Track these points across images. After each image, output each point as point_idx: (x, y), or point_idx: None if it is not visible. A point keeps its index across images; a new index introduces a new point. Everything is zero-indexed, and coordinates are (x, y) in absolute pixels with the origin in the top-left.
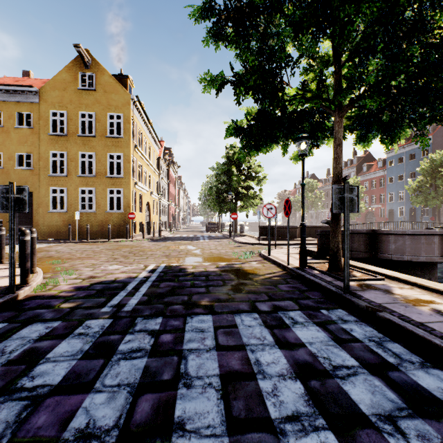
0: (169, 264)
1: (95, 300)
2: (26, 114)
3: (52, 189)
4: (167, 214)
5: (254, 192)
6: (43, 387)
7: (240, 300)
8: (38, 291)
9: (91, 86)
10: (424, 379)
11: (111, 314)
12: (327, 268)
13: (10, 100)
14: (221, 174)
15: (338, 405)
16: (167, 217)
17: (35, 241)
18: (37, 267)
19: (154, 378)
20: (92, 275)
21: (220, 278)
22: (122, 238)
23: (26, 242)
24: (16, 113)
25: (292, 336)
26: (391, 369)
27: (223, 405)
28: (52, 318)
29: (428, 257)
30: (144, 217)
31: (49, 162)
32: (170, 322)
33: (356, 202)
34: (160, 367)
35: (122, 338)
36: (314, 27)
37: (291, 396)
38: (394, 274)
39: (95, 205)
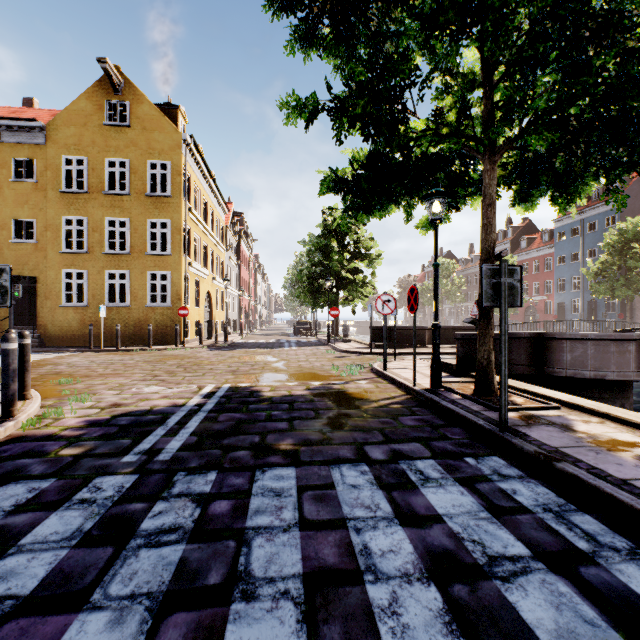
0: (236, 385)
1: (116, 443)
2: (28, 162)
3: (65, 272)
4: (238, 309)
5: (364, 278)
6: (4, 600)
7: (340, 442)
8: (29, 427)
9: (123, 121)
10: (639, 581)
11: (137, 466)
12: (472, 391)
13: (2, 141)
14: (316, 250)
15: (500, 632)
16: (237, 314)
17: (29, 351)
18: (34, 390)
19: (193, 583)
20: (116, 402)
21: (311, 406)
22: (169, 345)
23: (11, 352)
24: (12, 159)
25: (421, 503)
26: (583, 561)
27: (305, 635)
28: (42, 474)
29: (620, 373)
30: (202, 314)
31: (61, 232)
32: (229, 480)
33: (519, 291)
34: (205, 560)
35: (148, 509)
36: (454, 23)
37: (420, 616)
38: (574, 400)
39: (130, 296)
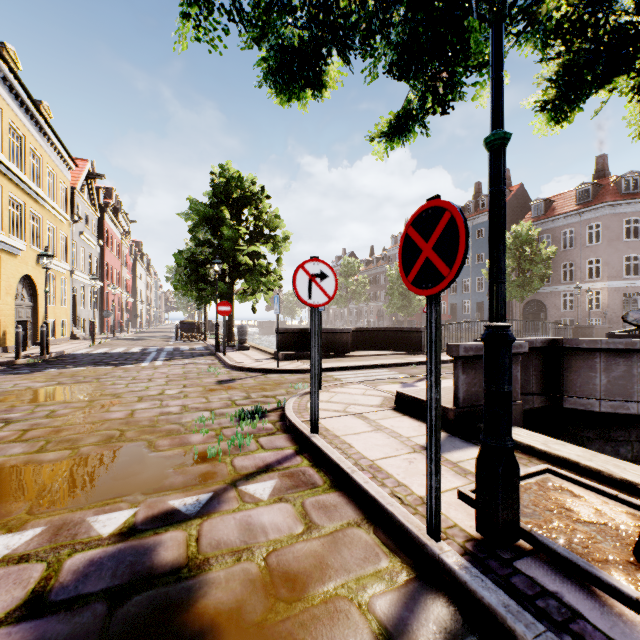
0: None
1: None
2: None
3: None
4: (100, 305)
5: (267, 264)
6: None
7: None
8: None
9: None
10: None
11: None
12: (626, 553)
13: None
14: (201, 223)
15: None
16: (98, 312)
17: None
18: None
19: None
20: None
21: None
22: None
23: None
24: None
25: None
26: None
27: None
28: None
29: None
30: (9, 310)
31: None
32: None
33: None
34: None
35: None
36: None
37: None
38: None
39: None
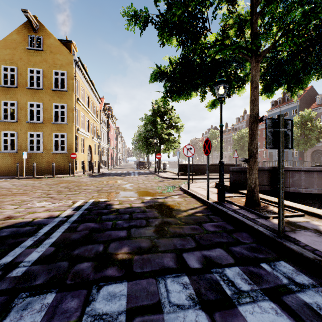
0: (98, 200)
1: None
2: None
3: (3, 133)
4: (107, 155)
5: (174, 138)
6: None
7: (164, 249)
8: None
9: (38, 47)
10: None
11: None
12: (244, 203)
13: None
14: (148, 123)
15: None
16: (106, 157)
17: None
18: None
19: None
20: (10, 215)
21: (144, 216)
22: (66, 174)
23: None
24: None
25: None
26: None
27: None
28: None
29: (319, 190)
30: (86, 157)
31: (1, 109)
32: (64, 303)
33: (290, 137)
34: None
35: None
36: None
37: None
38: (311, 209)
39: (43, 146)
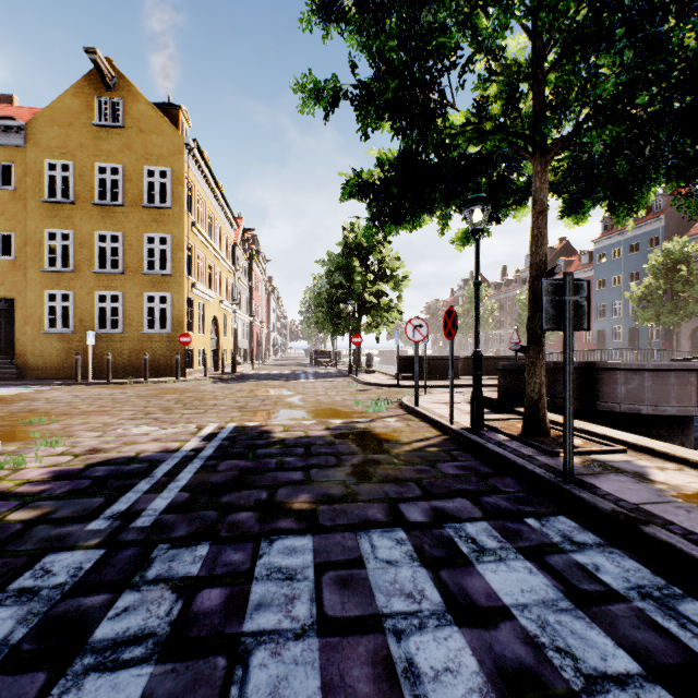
0: (243, 424)
1: (83, 503)
2: (6, 167)
3: (48, 293)
4: (249, 336)
5: (389, 301)
6: None
7: (369, 498)
8: None
9: (115, 121)
10: None
11: (106, 537)
12: (519, 430)
13: None
14: (336, 271)
15: None
16: (248, 342)
17: None
18: None
19: None
20: (95, 447)
21: (331, 451)
22: (169, 376)
23: None
24: None
25: (480, 588)
26: None
27: None
28: None
29: (681, 408)
30: (208, 342)
31: (43, 248)
32: (225, 556)
33: (586, 311)
34: (179, 694)
35: (110, 603)
36: None
37: None
38: (642, 441)
39: (124, 321)
